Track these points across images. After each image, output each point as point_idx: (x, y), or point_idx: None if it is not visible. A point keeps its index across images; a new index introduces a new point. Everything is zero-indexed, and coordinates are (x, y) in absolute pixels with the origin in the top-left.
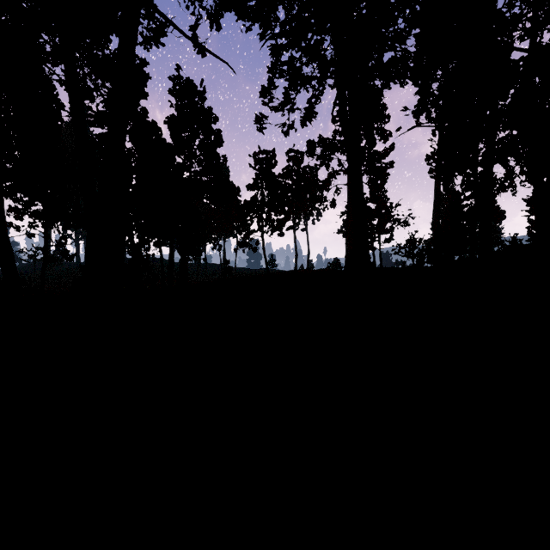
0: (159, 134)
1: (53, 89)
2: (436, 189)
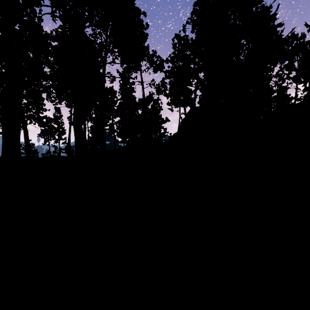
0: None
1: None
2: (69, 131)
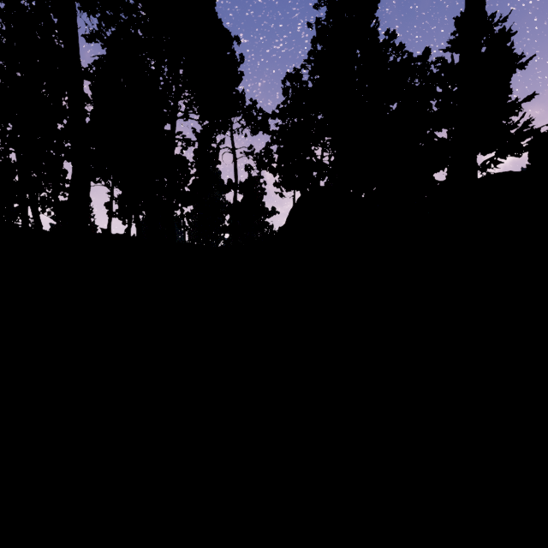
0: None
1: None
2: (109, 227)
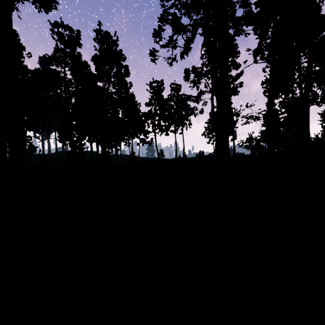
0: (87, 67)
1: (16, 36)
2: (269, 103)
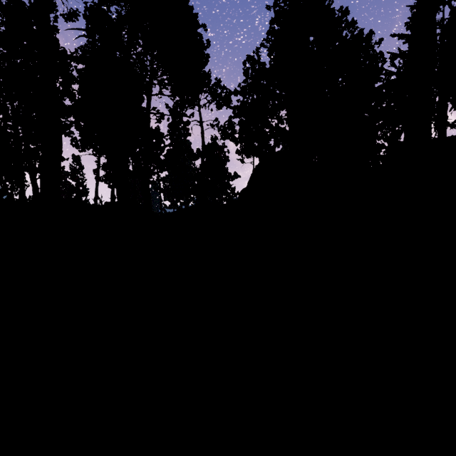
0: None
1: None
2: (96, 190)
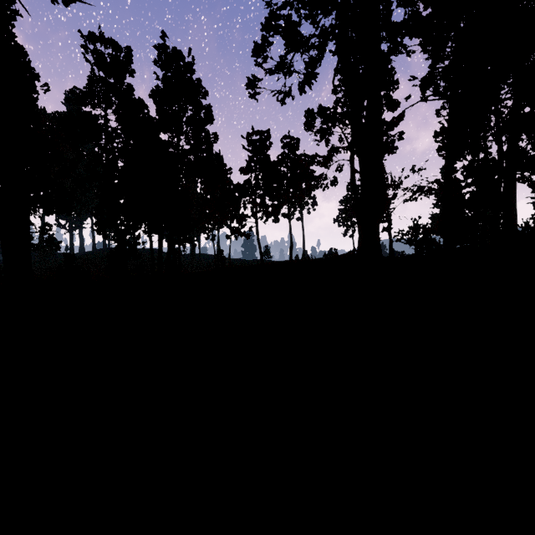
0: (143, 107)
1: (24, 55)
2: (447, 167)
